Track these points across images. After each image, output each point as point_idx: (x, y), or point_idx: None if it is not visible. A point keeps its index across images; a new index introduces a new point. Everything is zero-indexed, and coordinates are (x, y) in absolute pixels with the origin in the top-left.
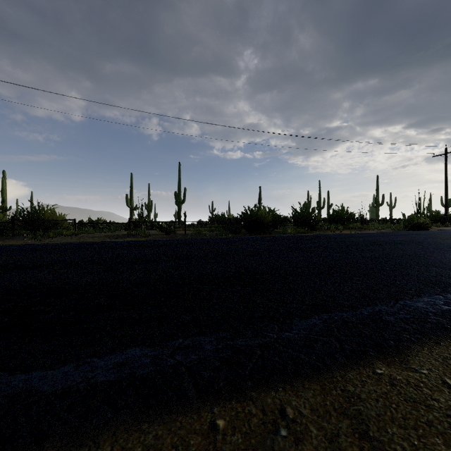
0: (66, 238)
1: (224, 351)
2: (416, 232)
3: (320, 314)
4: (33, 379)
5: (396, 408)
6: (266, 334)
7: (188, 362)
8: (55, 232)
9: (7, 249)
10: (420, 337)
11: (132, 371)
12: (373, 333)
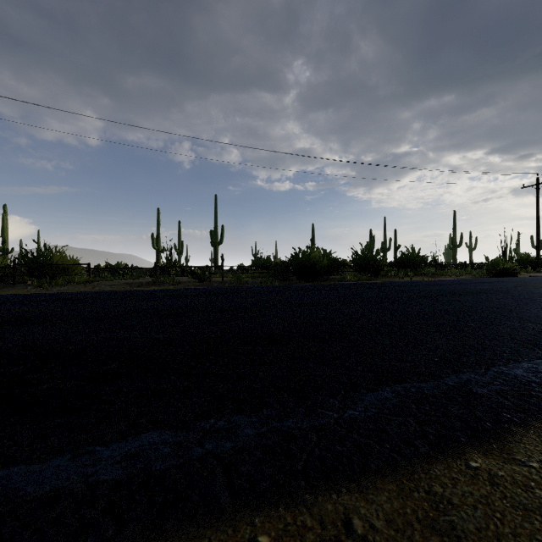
0: (78, 286)
1: (269, 436)
2: (503, 279)
3: (393, 385)
4: (13, 477)
5: (501, 519)
6: (323, 412)
7: (221, 452)
8: (65, 279)
9: (5, 300)
10: (524, 416)
11: (146, 465)
12: (463, 411)
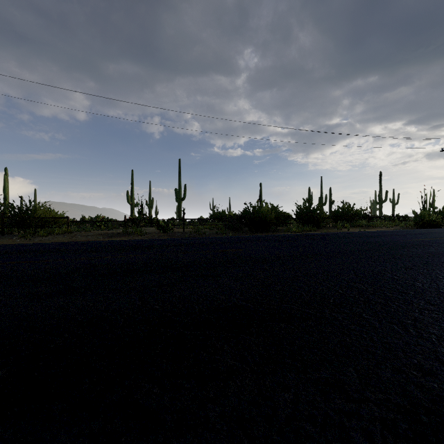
0: (58, 237)
1: None
2: (431, 230)
3: None
4: None
5: None
6: None
7: None
8: (46, 231)
9: None
10: None
11: None
12: None
